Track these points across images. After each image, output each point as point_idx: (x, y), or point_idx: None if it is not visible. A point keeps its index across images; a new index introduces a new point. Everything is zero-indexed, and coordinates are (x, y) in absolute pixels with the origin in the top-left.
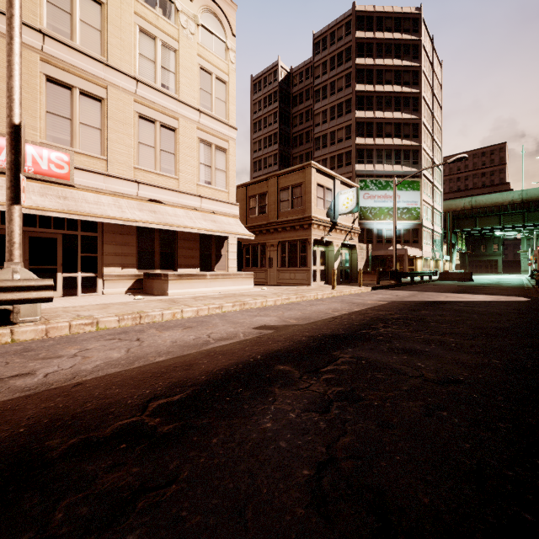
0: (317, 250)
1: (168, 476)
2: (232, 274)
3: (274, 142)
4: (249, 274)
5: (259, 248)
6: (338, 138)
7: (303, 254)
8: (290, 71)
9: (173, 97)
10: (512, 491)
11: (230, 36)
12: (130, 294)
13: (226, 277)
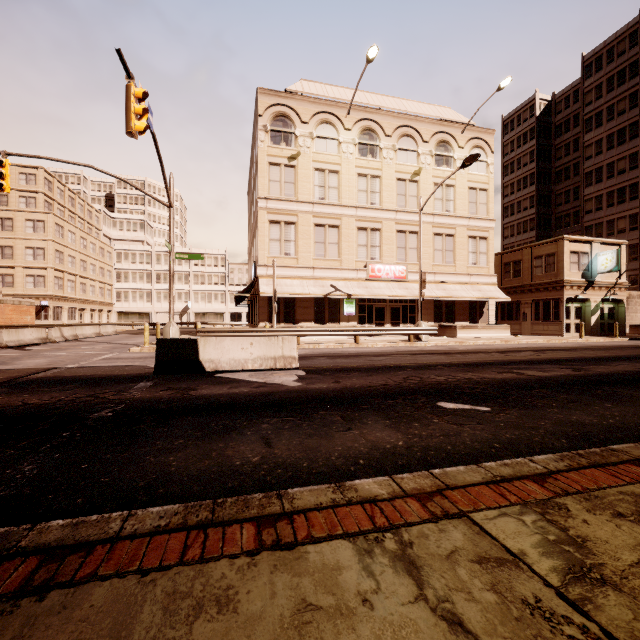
0: (570, 306)
1: (505, 353)
2: (495, 326)
3: (529, 184)
4: (507, 326)
5: (514, 305)
6: (618, 170)
7: (556, 310)
8: (552, 98)
9: (452, 216)
10: (562, 356)
11: (490, 155)
12: (432, 336)
13: (491, 328)
